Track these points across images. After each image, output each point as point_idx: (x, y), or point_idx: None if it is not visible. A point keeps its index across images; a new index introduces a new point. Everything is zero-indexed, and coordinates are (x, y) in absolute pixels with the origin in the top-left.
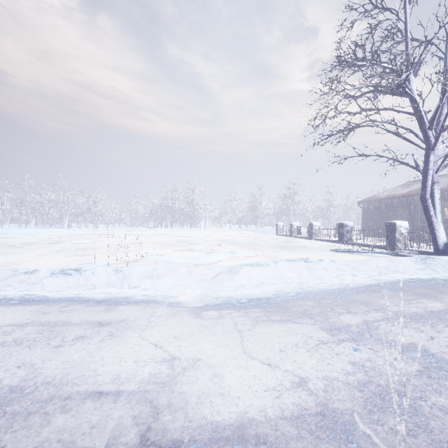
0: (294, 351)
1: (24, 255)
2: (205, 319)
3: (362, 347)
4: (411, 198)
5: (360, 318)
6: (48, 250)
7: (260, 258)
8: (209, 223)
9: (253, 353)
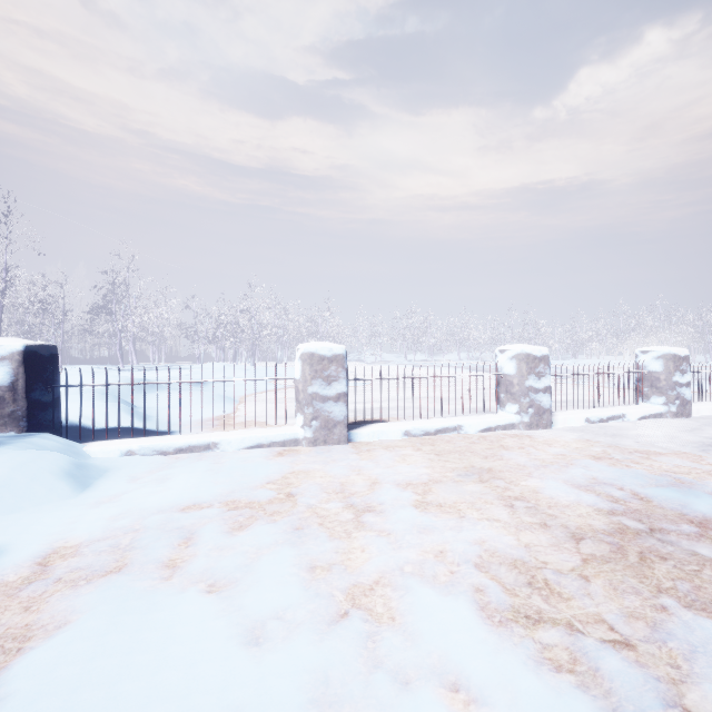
0: None
1: None
2: None
3: None
4: None
5: None
6: None
7: None
8: None
9: None
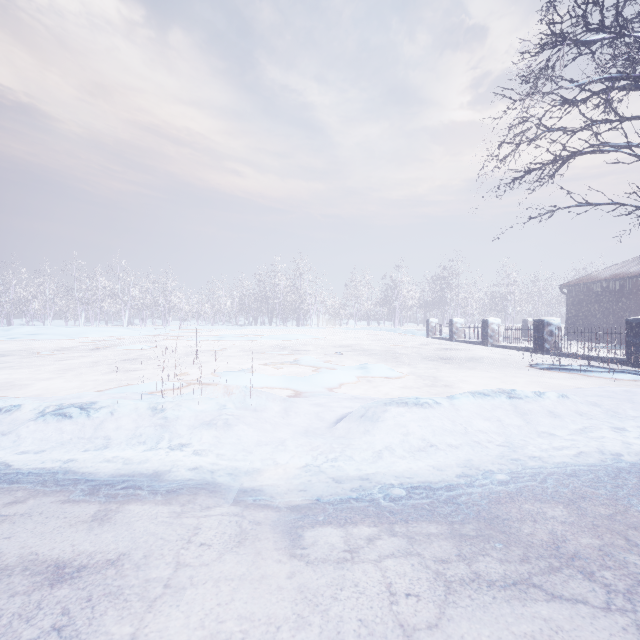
0: None
1: (43, 368)
2: (312, 563)
3: None
4: None
5: None
6: (83, 361)
7: (409, 380)
8: (324, 319)
9: None
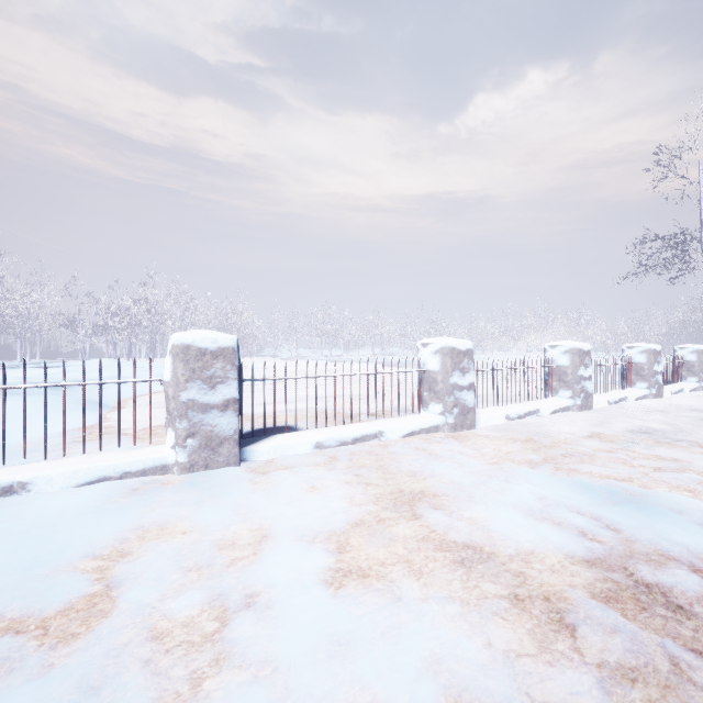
0: None
1: None
2: None
3: None
4: None
5: None
6: None
7: None
8: None
9: None
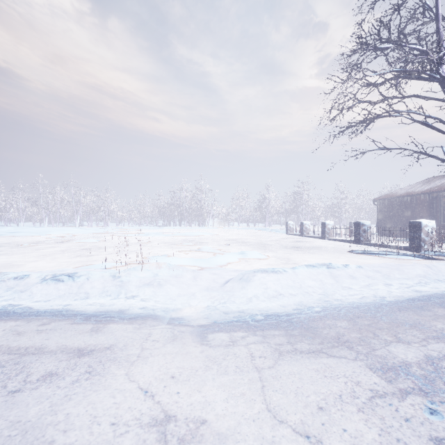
0: (339, 409)
1: (28, 255)
2: (212, 347)
3: (441, 407)
4: (433, 195)
5: (418, 351)
6: (54, 250)
7: (272, 260)
8: (217, 222)
9: (280, 412)
